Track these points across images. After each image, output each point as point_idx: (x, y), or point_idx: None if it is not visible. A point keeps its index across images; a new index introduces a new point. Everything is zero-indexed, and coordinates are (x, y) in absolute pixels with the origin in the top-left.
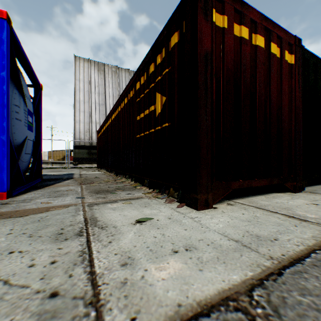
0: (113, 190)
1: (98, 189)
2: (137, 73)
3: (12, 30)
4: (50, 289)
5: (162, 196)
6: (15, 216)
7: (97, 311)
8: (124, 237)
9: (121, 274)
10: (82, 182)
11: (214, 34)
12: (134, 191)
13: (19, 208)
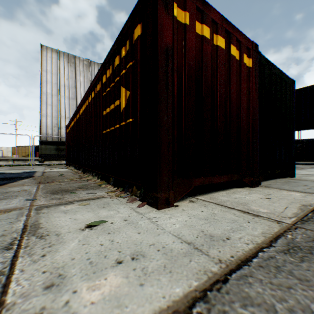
0: (74, 189)
1: (56, 189)
2: (103, 66)
3: None
4: None
5: (125, 195)
6: None
7: None
8: (64, 248)
9: (39, 302)
10: (41, 181)
11: (175, 29)
12: (97, 190)
13: None
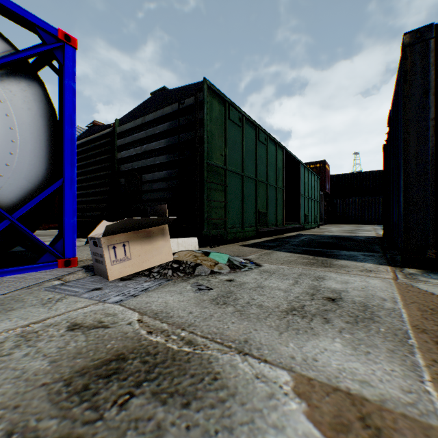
0: None
1: None
2: None
3: None
4: None
5: None
6: None
7: None
8: None
9: None
10: None
11: None
12: None
13: None
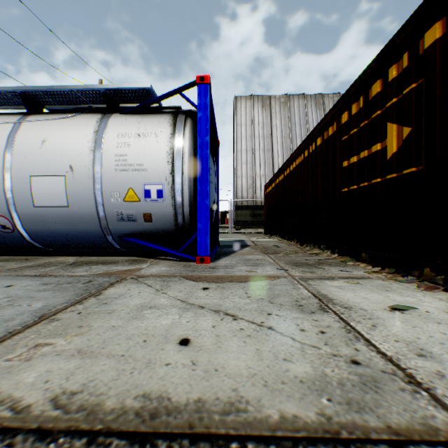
0: (314, 264)
1: (293, 261)
2: (343, 100)
3: (210, 92)
4: (345, 356)
5: (405, 280)
6: (235, 281)
7: (427, 392)
8: (390, 325)
9: (425, 364)
10: (264, 251)
11: None
12: (347, 267)
13: (230, 274)
